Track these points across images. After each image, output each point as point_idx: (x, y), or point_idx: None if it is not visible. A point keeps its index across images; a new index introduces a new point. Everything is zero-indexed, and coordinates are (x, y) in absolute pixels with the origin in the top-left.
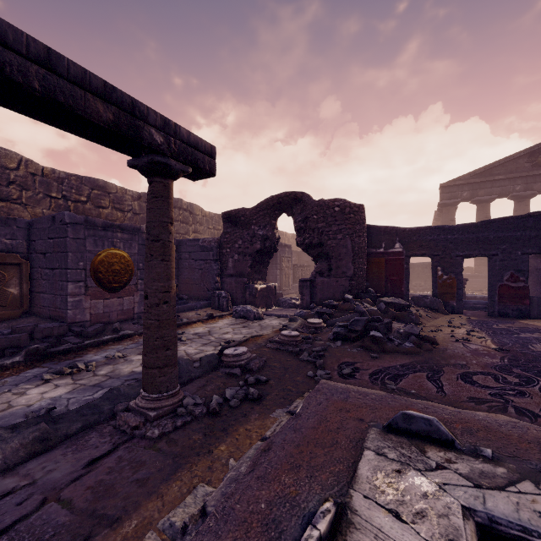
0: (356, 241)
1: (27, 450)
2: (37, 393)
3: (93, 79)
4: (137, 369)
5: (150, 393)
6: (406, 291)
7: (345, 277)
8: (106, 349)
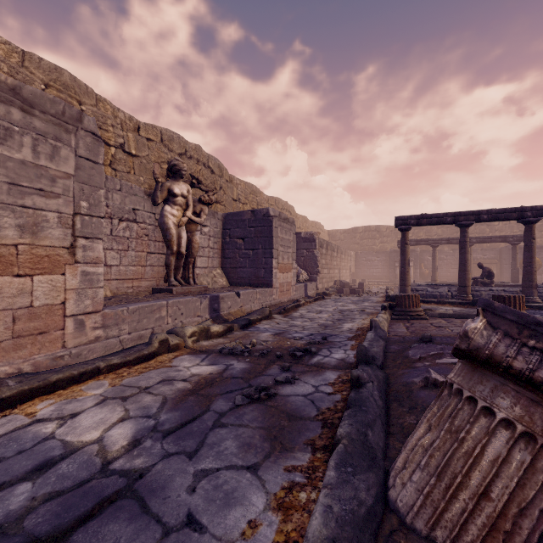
0: None
1: None
2: None
3: (497, 236)
4: None
5: None
6: None
7: None
8: None
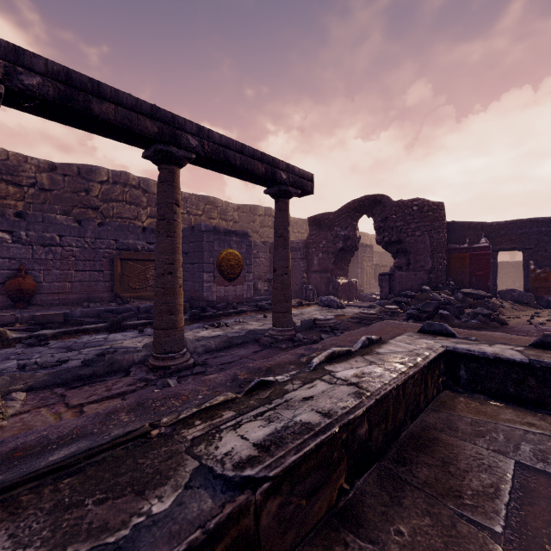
0: (434, 237)
1: (223, 344)
2: (206, 333)
3: (257, 152)
4: (257, 328)
5: (278, 327)
6: (492, 285)
7: (423, 271)
8: (232, 318)
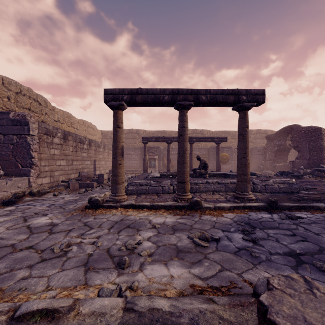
0: (311, 144)
1: None
2: None
3: (208, 137)
4: None
5: None
6: None
7: (305, 159)
8: None
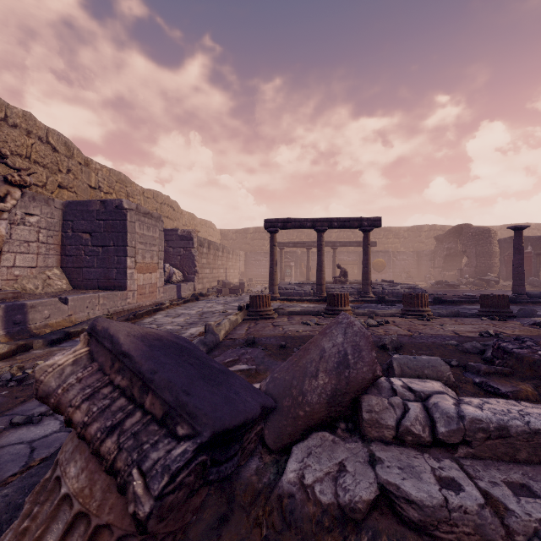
0: (478, 249)
1: None
2: None
3: (354, 241)
4: None
5: None
6: (534, 276)
7: (472, 267)
8: None
